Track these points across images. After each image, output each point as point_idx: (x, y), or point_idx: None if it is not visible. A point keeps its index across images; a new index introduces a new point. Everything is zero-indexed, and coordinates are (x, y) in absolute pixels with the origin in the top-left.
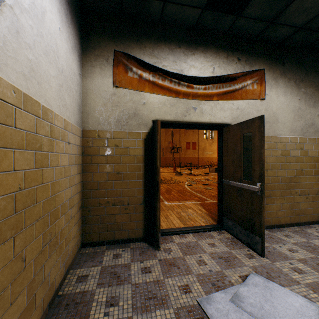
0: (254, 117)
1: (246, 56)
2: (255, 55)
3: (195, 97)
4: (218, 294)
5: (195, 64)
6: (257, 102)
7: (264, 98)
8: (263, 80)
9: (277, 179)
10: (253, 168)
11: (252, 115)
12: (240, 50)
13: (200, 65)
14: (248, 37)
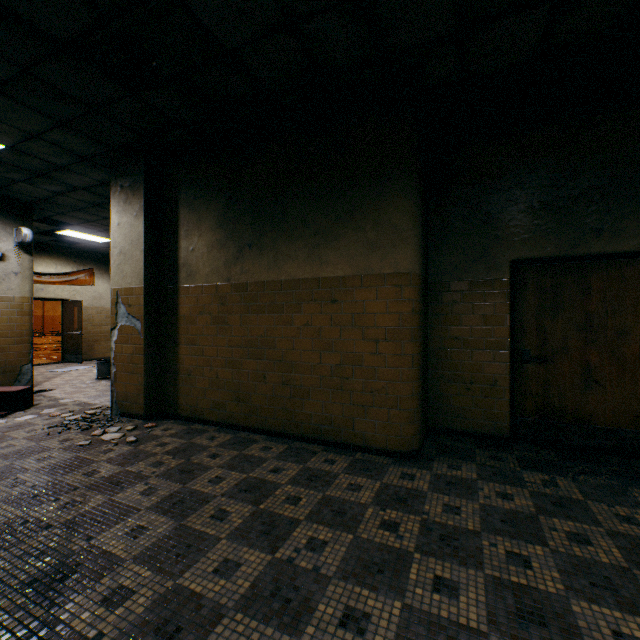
0: (80, 300)
1: (81, 260)
2: (88, 259)
3: (43, 283)
4: (55, 369)
5: (44, 263)
6: (89, 287)
7: (95, 285)
8: (94, 275)
9: (104, 331)
10: (79, 324)
11: (86, 295)
12: (77, 256)
13: (47, 264)
14: (83, 249)
